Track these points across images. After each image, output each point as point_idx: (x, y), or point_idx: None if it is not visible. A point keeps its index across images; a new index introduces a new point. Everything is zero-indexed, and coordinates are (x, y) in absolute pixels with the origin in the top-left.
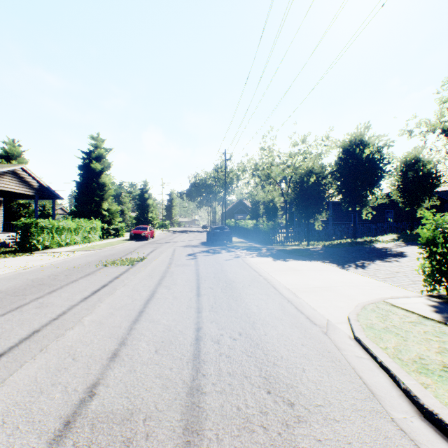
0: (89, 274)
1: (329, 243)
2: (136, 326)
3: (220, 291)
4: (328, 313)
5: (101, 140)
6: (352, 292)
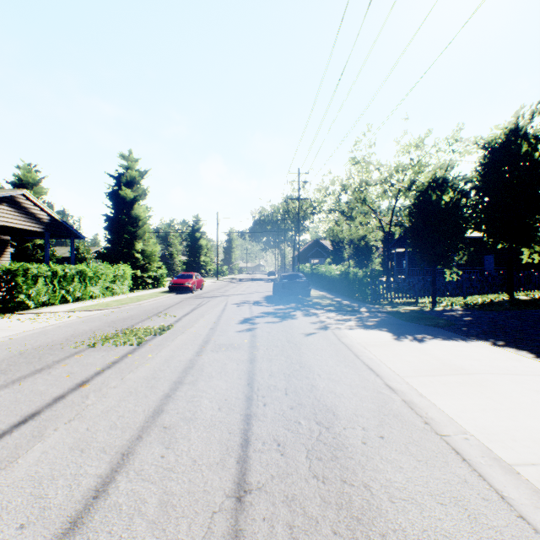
0: (42, 368)
1: (472, 302)
2: None
3: (304, 469)
4: None
5: (133, 159)
6: None
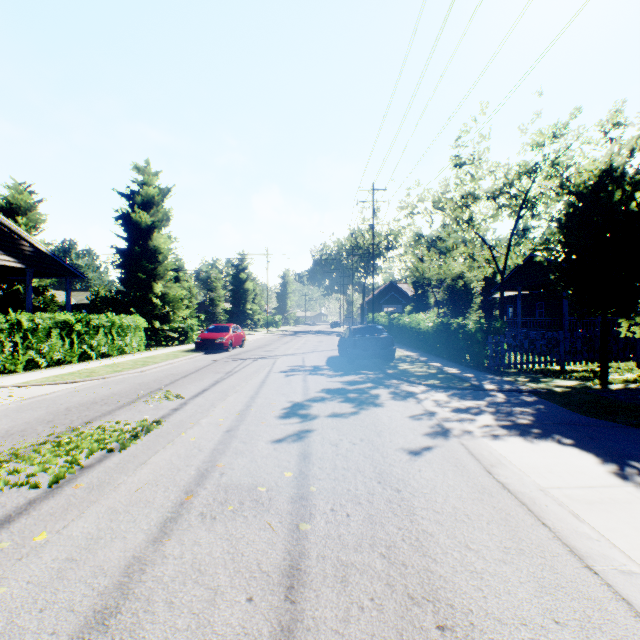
0: None
1: None
2: None
3: None
4: None
5: (151, 172)
6: None
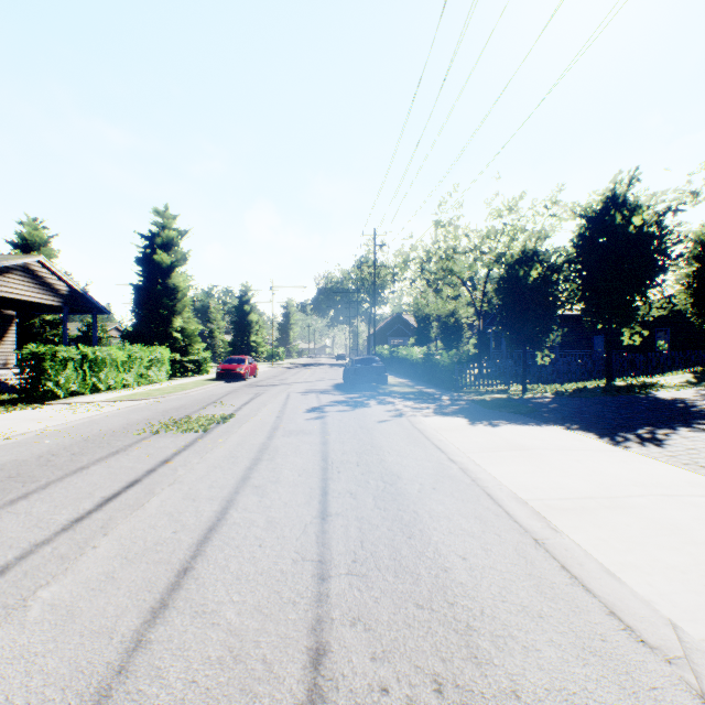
0: (118, 451)
1: (564, 388)
2: (153, 634)
3: (371, 505)
4: (660, 593)
5: (170, 216)
6: (681, 518)
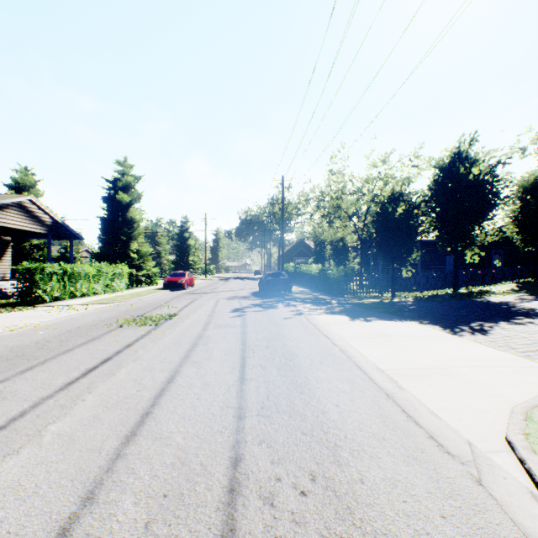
0: (94, 338)
1: (422, 294)
2: (128, 450)
3: (275, 373)
4: (465, 425)
5: (129, 165)
6: (489, 380)
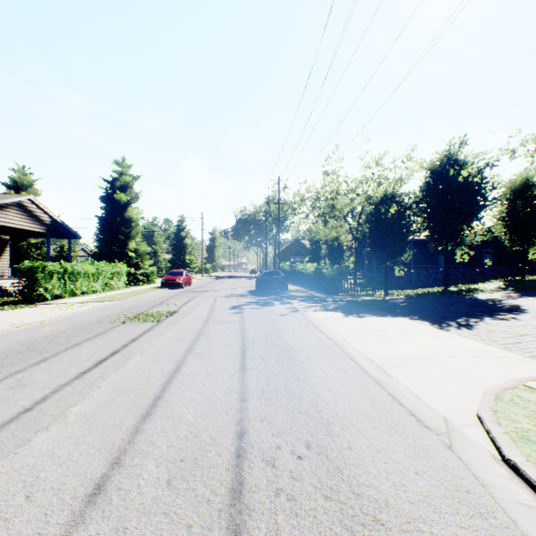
0: (100, 334)
1: (413, 292)
2: (145, 426)
3: (273, 363)
4: (442, 405)
5: (127, 165)
6: (468, 368)
